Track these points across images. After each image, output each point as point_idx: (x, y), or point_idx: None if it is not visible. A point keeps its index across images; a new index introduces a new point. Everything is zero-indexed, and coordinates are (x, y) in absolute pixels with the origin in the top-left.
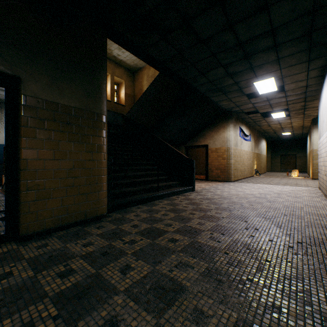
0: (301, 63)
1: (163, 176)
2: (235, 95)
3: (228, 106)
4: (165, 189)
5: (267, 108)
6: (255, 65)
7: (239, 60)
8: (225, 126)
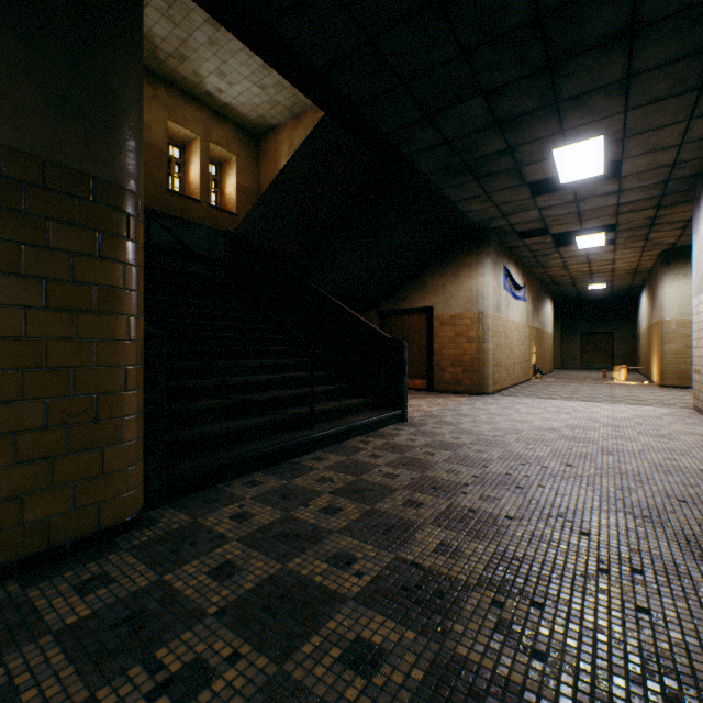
0: (681, 94)
1: (327, 384)
2: (503, 185)
3: (481, 215)
4: (331, 421)
5: (571, 223)
6: (566, 94)
7: (530, 76)
8: (474, 264)
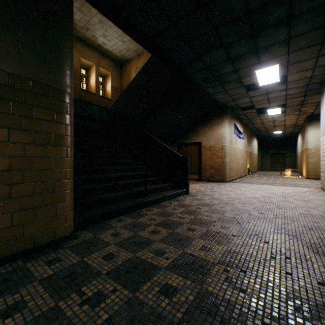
0: (313, 46)
1: (153, 177)
2: (233, 87)
3: (223, 100)
4: (155, 193)
5: (265, 103)
6: (261, 46)
7: (244, 38)
8: (220, 122)
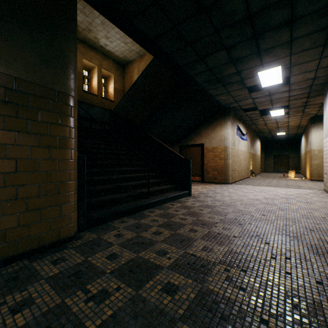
0: (316, 47)
1: (155, 179)
2: (236, 88)
3: (226, 101)
4: (157, 195)
5: (267, 104)
6: (263, 48)
7: (246, 40)
8: (222, 124)
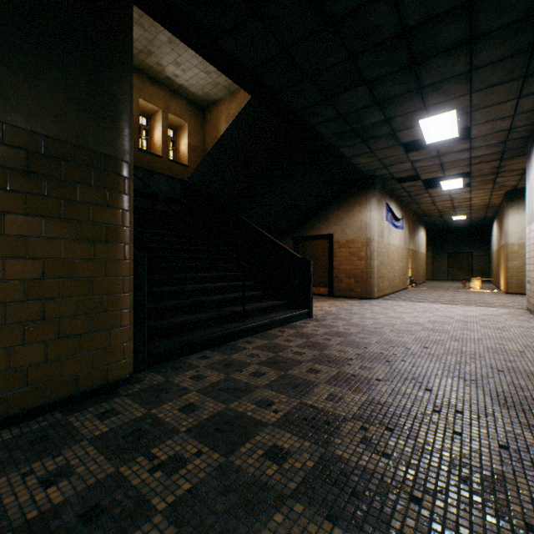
0: (510, 81)
1: (255, 290)
2: (384, 145)
3: (368, 166)
4: (257, 316)
5: (436, 171)
6: (426, 82)
7: (399, 71)
8: (363, 203)
